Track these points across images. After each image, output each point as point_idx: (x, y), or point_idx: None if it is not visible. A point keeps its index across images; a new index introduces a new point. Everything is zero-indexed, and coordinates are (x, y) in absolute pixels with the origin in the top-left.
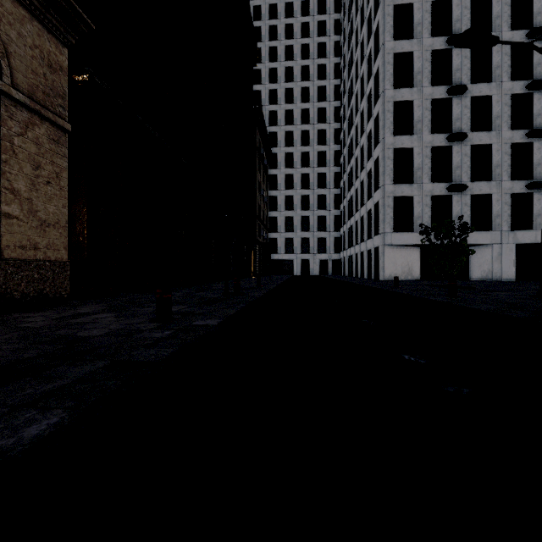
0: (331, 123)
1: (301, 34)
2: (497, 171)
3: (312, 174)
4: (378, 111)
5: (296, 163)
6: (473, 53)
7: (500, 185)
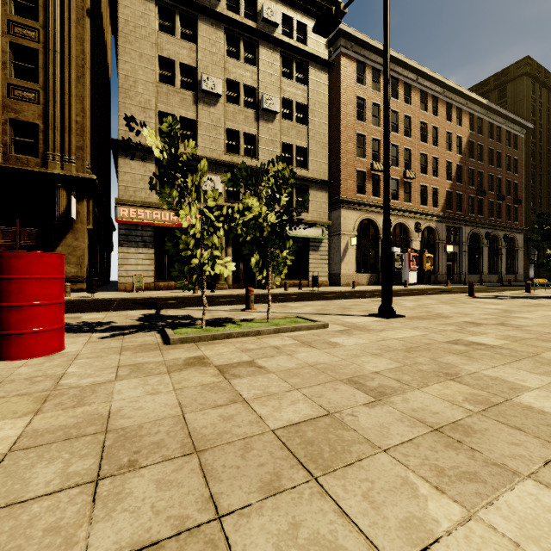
0: None
1: None
2: None
3: None
4: None
5: None
6: None
7: None
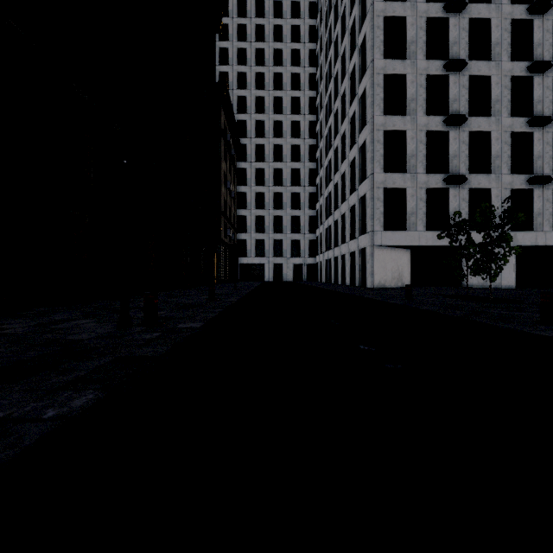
0: (306, 114)
1: (273, 13)
2: (497, 163)
3: (286, 170)
4: (365, 86)
5: (268, 156)
6: (471, 26)
7: (500, 179)
